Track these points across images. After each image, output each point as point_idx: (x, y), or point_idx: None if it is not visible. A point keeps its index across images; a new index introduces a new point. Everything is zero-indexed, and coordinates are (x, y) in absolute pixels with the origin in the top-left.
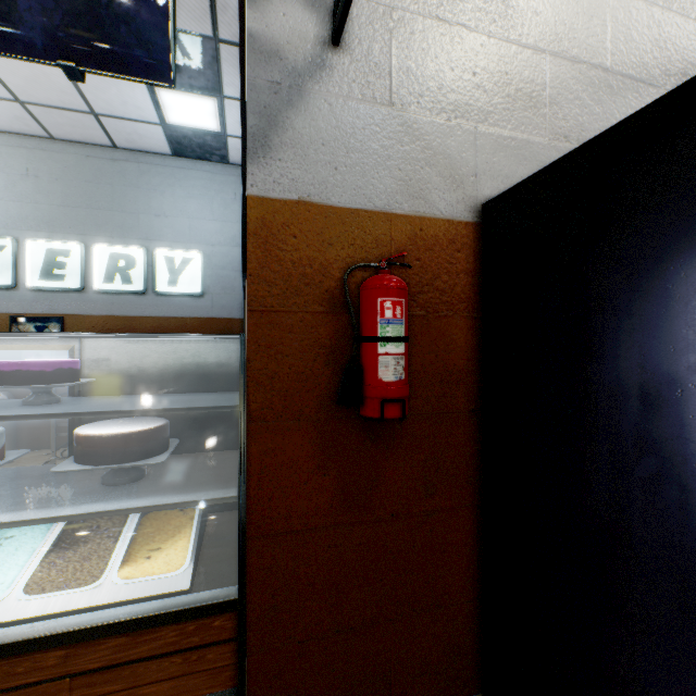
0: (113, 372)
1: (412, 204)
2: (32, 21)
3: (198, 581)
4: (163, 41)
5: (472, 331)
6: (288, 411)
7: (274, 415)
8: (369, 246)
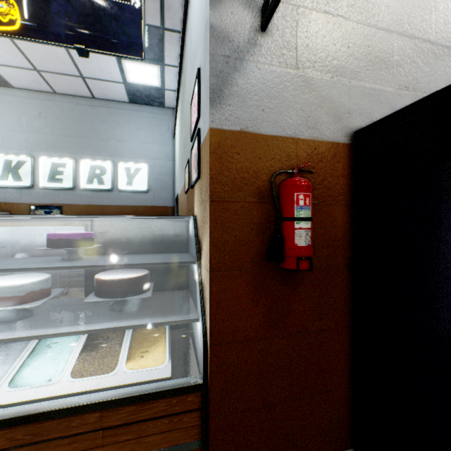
0: (111, 240)
1: (310, 132)
2: (59, 20)
3: (173, 372)
4: (138, 31)
5: (347, 213)
6: (234, 265)
7: (226, 267)
8: (283, 159)
